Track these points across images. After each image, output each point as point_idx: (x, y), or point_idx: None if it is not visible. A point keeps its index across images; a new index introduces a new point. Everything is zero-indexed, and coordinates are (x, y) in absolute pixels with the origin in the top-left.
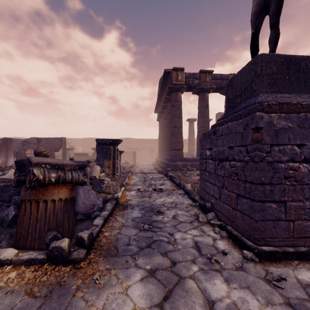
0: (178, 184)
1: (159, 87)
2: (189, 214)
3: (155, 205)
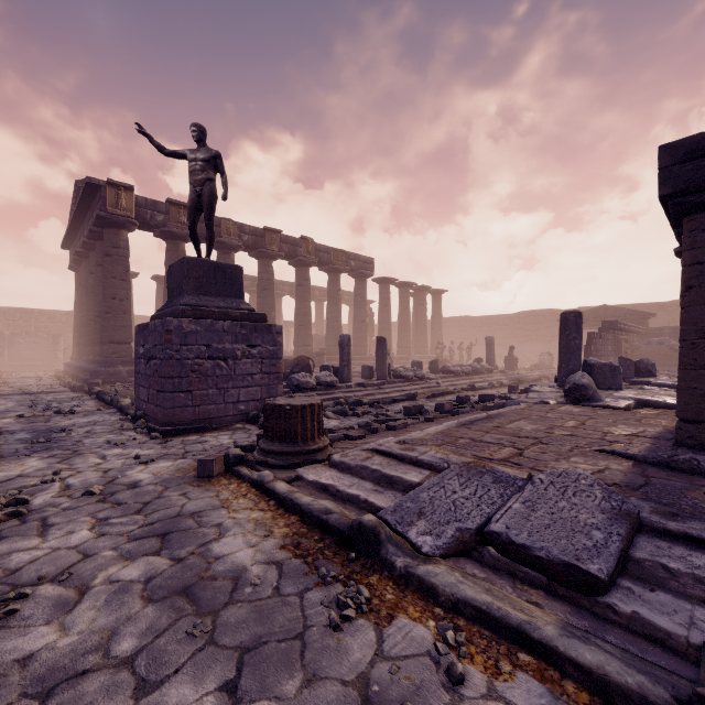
0: (109, 402)
1: (74, 195)
2: (113, 427)
3: (58, 427)
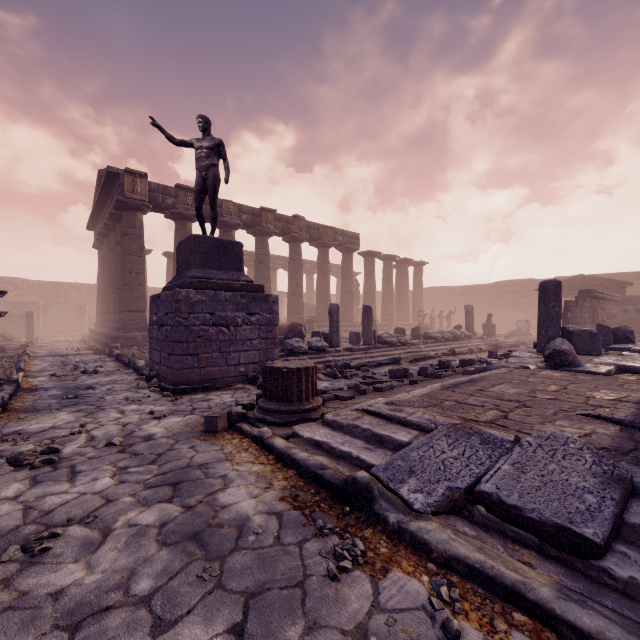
0: (127, 364)
1: (98, 183)
2: (130, 386)
3: (84, 384)
